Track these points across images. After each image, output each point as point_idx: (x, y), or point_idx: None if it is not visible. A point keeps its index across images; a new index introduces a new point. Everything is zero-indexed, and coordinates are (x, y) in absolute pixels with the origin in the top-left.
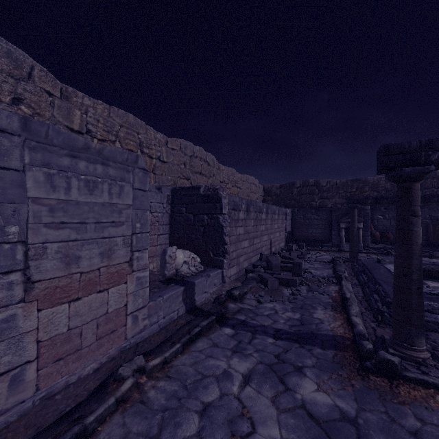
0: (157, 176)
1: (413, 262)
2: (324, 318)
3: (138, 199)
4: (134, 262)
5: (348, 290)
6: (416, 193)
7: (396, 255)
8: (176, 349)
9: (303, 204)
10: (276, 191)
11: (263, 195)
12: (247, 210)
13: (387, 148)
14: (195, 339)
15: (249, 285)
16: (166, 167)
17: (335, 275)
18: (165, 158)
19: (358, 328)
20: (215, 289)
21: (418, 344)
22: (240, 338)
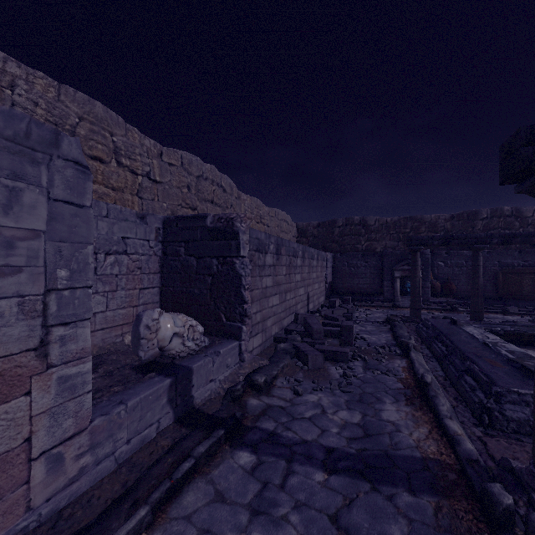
0: (145, 202)
1: None
2: (399, 421)
3: (64, 222)
4: (54, 347)
5: (423, 368)
6: None
7: None
8: (137, 522)
9: (346, 247)
10: (313, 231)
11: (296, 236)
12: (278, 253)
13: (532, 132)
14: (182, 485)
15: (280, 364)
16: (159, 189)
17: (397, 342)
18: (158, 175)
19: (465, 447)
20: (228, 372)
21: None
22: (266, 475)
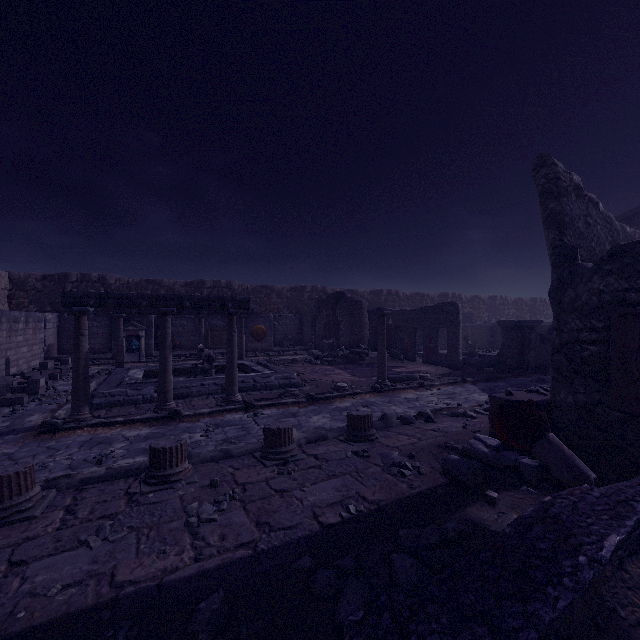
0: None
1: (81, 363)
2: (35, 419)
3: None
4: None
5: None
6: (83, 322)
7: (73, 360)
8: None
9: None
10: (37, 284)
11: (9, 289)
12: None
13: (65, 293)
14: None
15: None
16: None
17: None
18: None
19: (54, 415)
20: None
21: (83, 411)
22: None
